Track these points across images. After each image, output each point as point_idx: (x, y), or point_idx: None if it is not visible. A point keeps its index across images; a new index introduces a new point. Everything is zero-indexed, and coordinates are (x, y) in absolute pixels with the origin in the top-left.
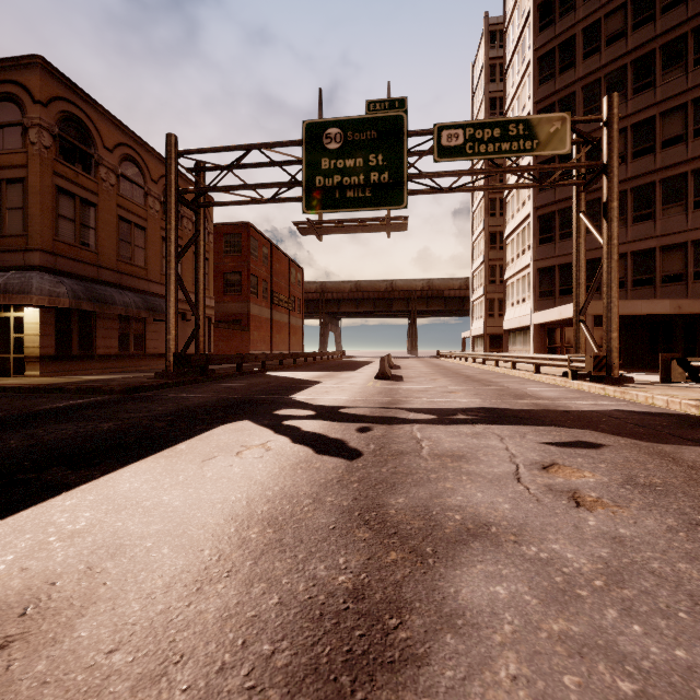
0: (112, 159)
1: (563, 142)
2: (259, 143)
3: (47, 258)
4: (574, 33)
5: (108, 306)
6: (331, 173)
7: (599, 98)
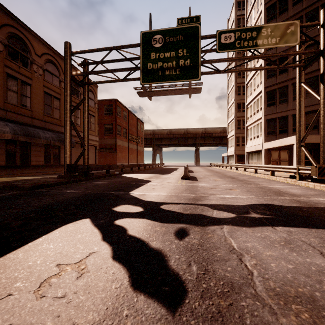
0: (40, 61)
1: (295, 38)
2: (116, 46)
3: (0, 112)
4: None
5: (36, 139)
6: (157, 61)
7: None
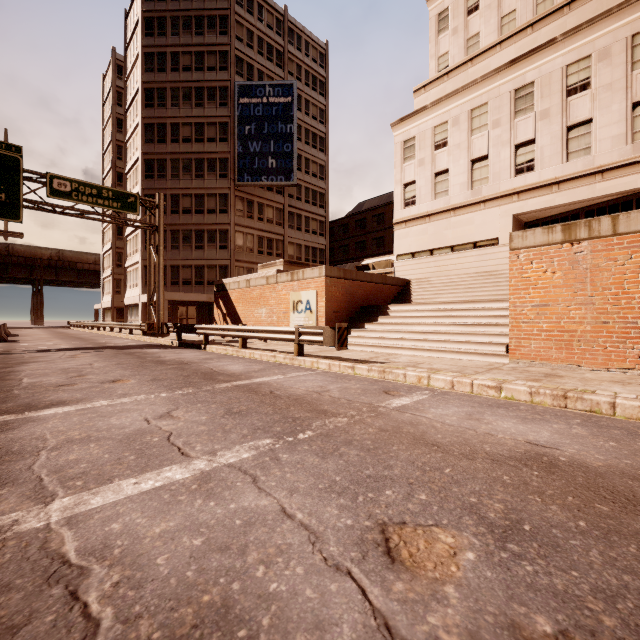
0: None
1: (136, 209)
2: None
3: None
4: (166, 122)
5: None
6: None
7: (179, 171)
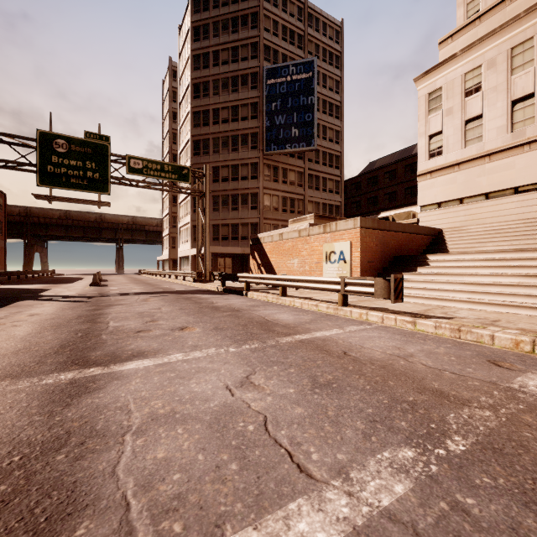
0: None
1: (188, 179)
2: None
3: None
4: (209, 109)
5: None
6: (60, 166)
7: (219, 147)
